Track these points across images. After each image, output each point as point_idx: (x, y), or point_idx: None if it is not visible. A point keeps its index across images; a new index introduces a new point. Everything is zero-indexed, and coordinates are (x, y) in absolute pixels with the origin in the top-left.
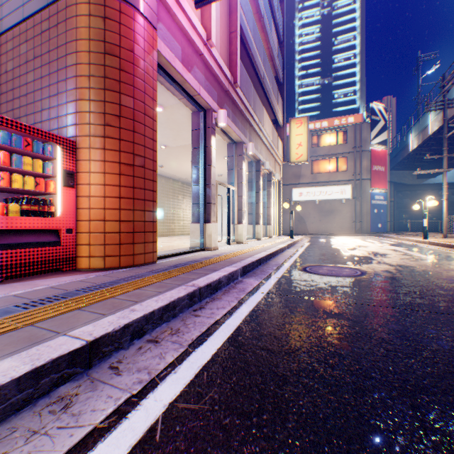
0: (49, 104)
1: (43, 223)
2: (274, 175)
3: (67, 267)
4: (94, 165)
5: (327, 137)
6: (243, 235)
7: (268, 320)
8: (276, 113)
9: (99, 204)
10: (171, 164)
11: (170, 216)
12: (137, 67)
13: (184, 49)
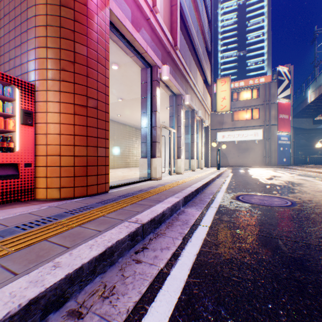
0: (14, 54)
1: (0, 158)
2: (205, 121)
3: (25, 197)
4: (51, 106)
5: (243, 94)
6: (181, 167)
7: (220, 271)
8: (206, 74)
9: (55, 141)
10: (126, 113)
11: (126, 152)
12: (90, 19)
13: (133, 12)
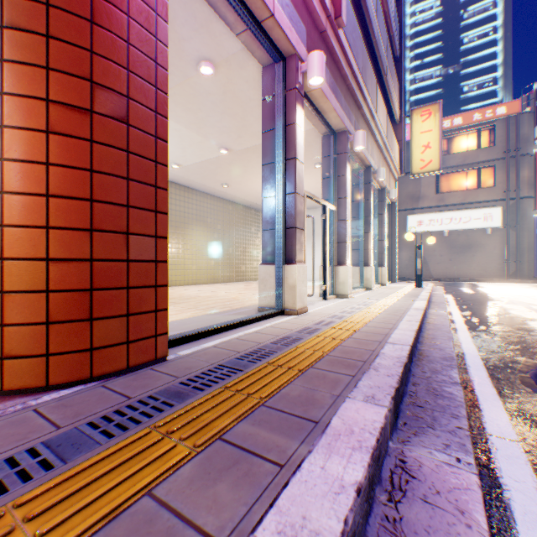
0: None
1: None
2: (389, 192)
3: None
4: None
5: (461, 140)
6: (347, 283)
7: None
8: (391, 99)
9: None
10: (238, 181)
11: (239, 254)
12: None
13: None
